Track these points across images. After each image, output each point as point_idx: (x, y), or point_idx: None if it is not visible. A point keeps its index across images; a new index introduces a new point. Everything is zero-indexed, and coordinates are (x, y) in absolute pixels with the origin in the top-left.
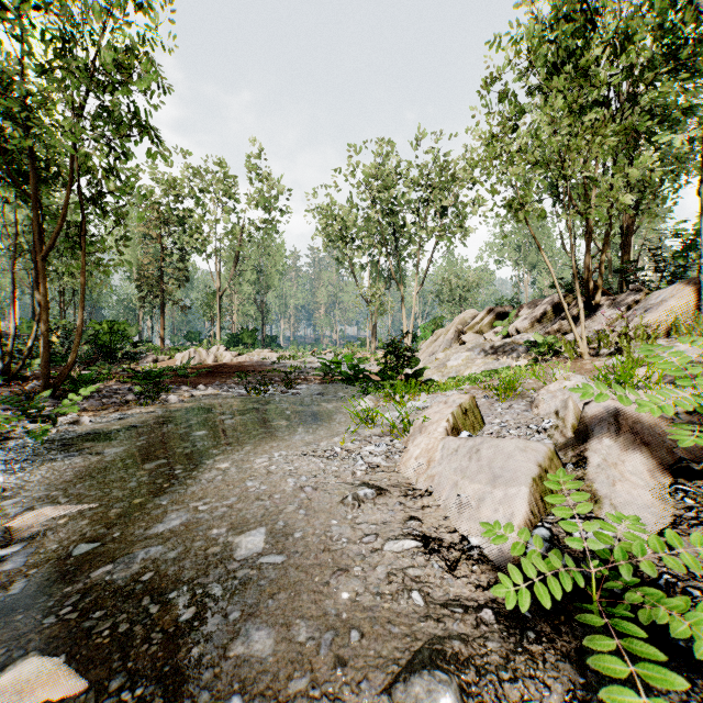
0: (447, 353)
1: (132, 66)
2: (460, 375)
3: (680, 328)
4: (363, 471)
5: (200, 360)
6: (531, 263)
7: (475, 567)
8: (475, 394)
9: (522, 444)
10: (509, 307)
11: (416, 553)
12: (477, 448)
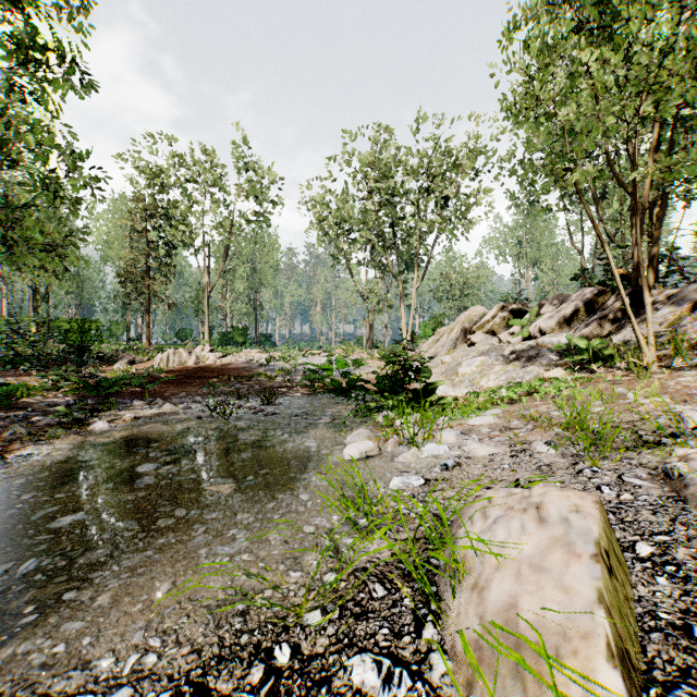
0: (454, 355)
1: None
2: (475, 384)
3: None
4: None
5: (180, 362)
6: (532, 258)
7: None
8: (525, 434)
9: None
10: (522, 303)
11: None
12: None
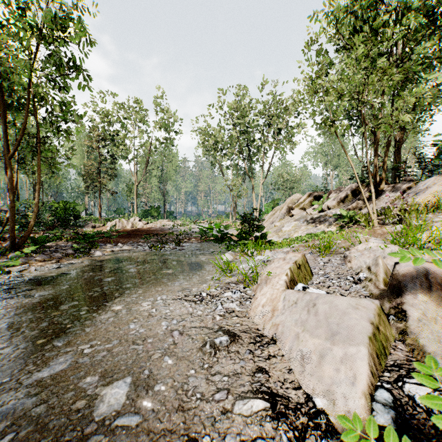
0: (282, 222)
1: (69, 27)
2: (291, 236)
3: (441, 206)
4: (221, 316)
5: (122, 227)
6: (334, 164)
7: (323, 441)
8: (302, 251)
9: (353, 301)
10: (322, 192)
11: (264, 417)
12: (313, 303)
